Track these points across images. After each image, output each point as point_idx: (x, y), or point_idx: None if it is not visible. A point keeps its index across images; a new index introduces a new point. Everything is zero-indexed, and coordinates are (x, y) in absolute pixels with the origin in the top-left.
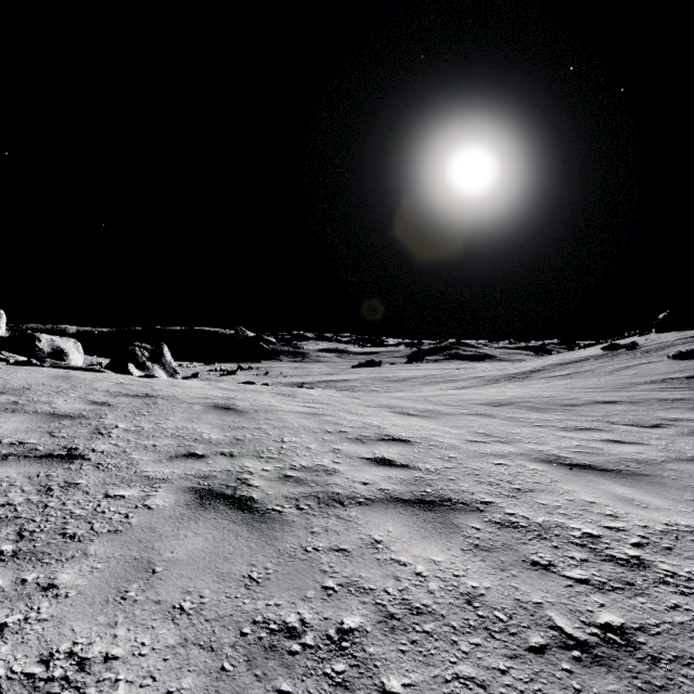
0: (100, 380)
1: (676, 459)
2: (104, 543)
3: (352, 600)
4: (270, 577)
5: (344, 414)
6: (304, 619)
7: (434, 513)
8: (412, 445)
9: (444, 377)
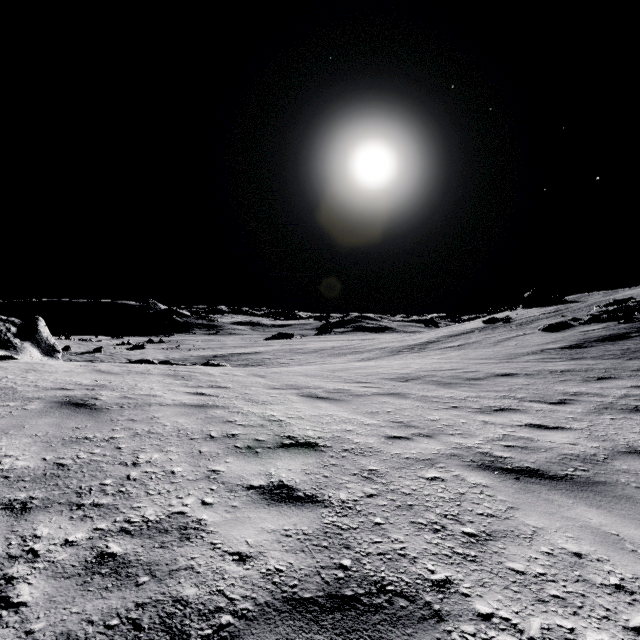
0: None
1: (615, 452)
2: None
3: None
4: None
5: (240, 404)
6: None
7: None
8: (321, 452)
9: (350, 349)
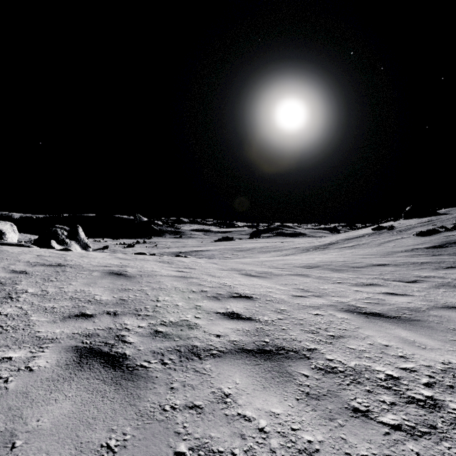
0: (25, 253)
1: (434, 307)
2: None
3: None
4: (127, 444)
5: (205, 277)
6: None
7: (272, 362)
8: (254, 300)
9: (273, 248)
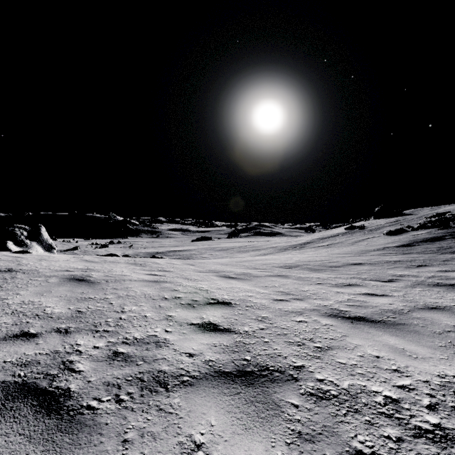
0: None
1: (415, 308)
2: None
3: None
4: None
5: (181, 280)
6: None
7: (254, 388)
8: (233, 307)
9: (252, 247)
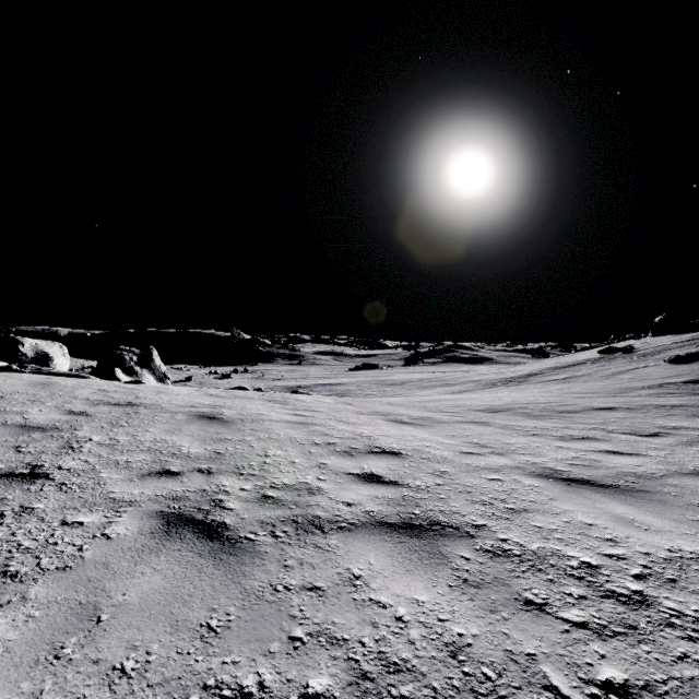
0: (82, 386)
1: (676, 472)
2: (48, 584)
3: (322, 654)
4: (231, 625)
5: (334, 423)
6: (263, 682)
7: (421, 540)
8: (403, 458)
9: (440, 381)
